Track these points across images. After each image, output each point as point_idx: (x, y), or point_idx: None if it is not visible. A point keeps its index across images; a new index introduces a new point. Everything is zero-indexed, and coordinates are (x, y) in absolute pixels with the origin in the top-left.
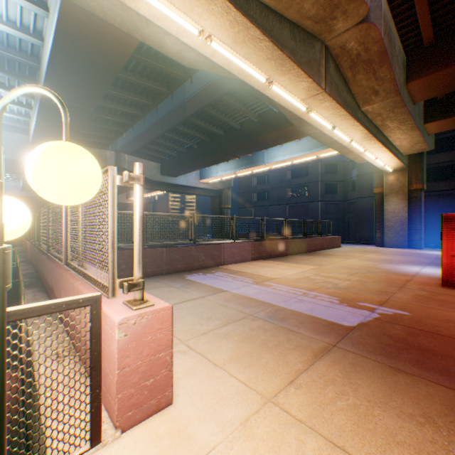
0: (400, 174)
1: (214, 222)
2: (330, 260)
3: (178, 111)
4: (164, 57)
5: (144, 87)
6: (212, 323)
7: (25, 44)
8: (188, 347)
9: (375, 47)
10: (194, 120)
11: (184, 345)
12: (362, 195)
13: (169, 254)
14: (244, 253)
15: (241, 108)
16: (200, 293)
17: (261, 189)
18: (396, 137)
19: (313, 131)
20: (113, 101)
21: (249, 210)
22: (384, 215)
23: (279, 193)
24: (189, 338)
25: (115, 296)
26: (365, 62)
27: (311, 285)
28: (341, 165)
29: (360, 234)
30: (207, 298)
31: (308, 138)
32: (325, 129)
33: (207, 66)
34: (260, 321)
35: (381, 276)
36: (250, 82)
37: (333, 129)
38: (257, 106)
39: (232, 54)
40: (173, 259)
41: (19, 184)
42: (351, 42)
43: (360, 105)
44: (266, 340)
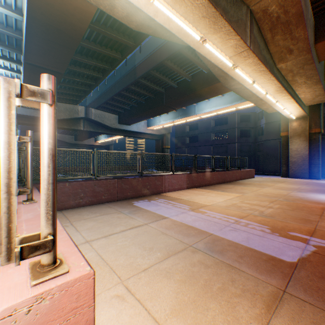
0: (302, 121)
1: (157, 158)
2: (249, 189)
3: (130, 74)
4: (118, 29)
5: (104, 55)
6: (153, 255)
7: (10, 20)
8: (127, 290)
9: (294, 9)
10: (142, 81)
11: (123, 286)
12: (269, 138)
13: (120, 184)
14: (181, 183)
15: (178, 70)
16: (144, 219)
17: (192, 134)
18: (302, 91)
19: (235, 87)
20: (81, 66)
21: (183, 149)
22: (289, 153)
23: (206, 137)
24: (129, 276)
25: (12, 260)
26: (283, 23)
27: (240, 212)
28: (253, 115)
29: (267, 167)
30: (150, 225)
31: (230, 94)
32: (247, 83)
33: (151, 29)
34: (200, 254)
35: (298, 203)
36: (187, 41)
37: (252, 83)
38: (191, 68)
39: (172, 13)
40: (124, 188)
41: (18, 131)
42: (273, 5)
43: (276, 63)
44: (209, 280)
